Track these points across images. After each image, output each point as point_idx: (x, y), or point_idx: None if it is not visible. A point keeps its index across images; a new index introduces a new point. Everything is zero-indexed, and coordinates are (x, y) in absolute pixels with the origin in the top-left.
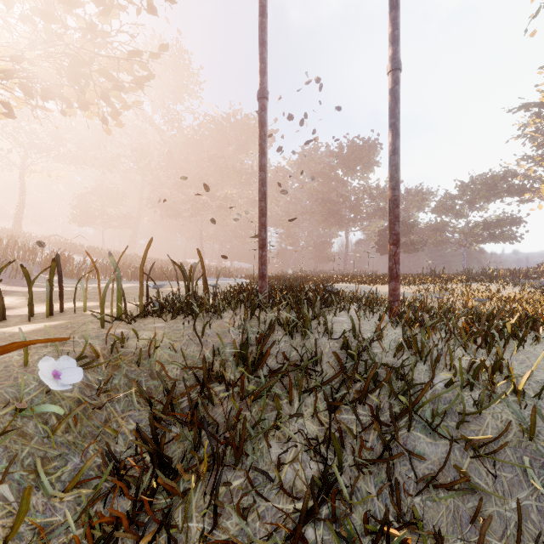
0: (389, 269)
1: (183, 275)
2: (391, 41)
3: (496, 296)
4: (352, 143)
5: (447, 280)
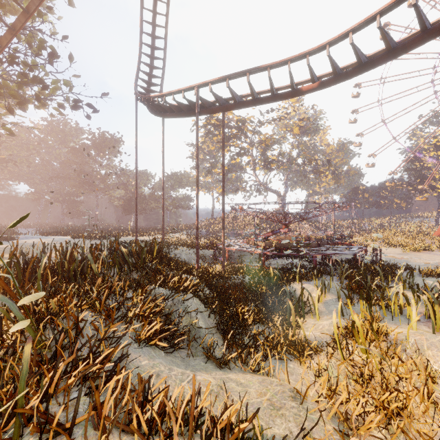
0: (162, 237)
1: (115, 240)
2: (163, 195)
3: (180, 239)
4: (103, 134)
5: (165, 233)
